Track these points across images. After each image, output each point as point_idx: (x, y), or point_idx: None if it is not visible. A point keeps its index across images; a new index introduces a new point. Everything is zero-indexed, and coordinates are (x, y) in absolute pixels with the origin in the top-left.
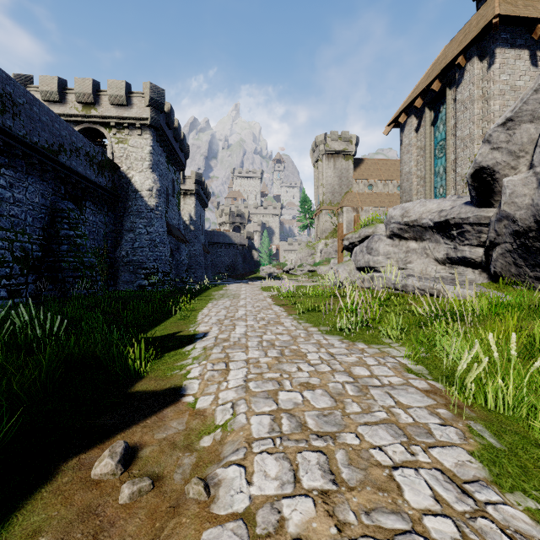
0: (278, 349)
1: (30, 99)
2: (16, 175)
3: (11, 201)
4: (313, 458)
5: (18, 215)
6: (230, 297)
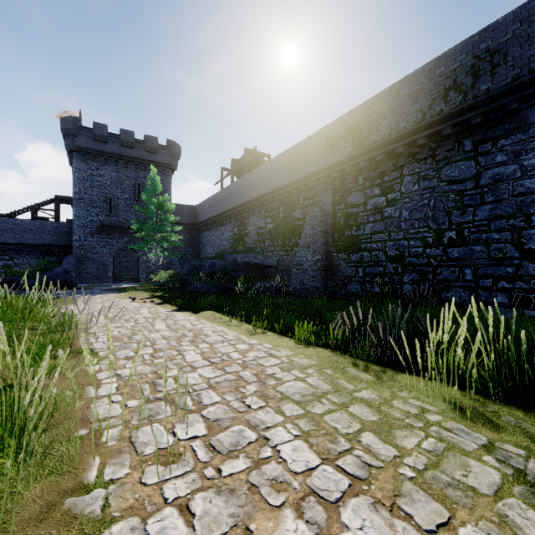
0: (117, 307)
1: (531, 8)
2: (529, 134)
3: (517, 175)
4: (114, 300)
5: (534, 189)
6: (321, 404)
